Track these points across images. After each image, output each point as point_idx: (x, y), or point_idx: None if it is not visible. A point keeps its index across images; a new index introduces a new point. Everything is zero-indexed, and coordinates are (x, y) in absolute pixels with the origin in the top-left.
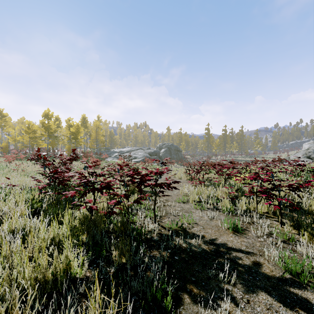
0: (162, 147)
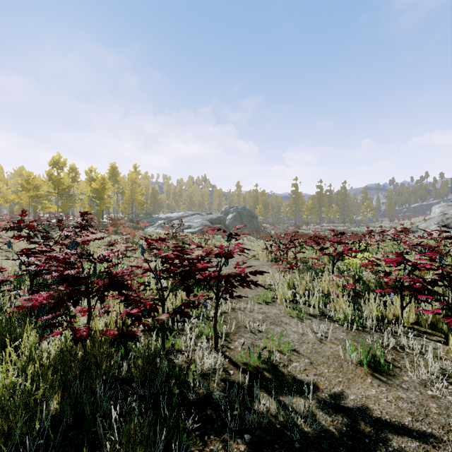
0: (229, 211)
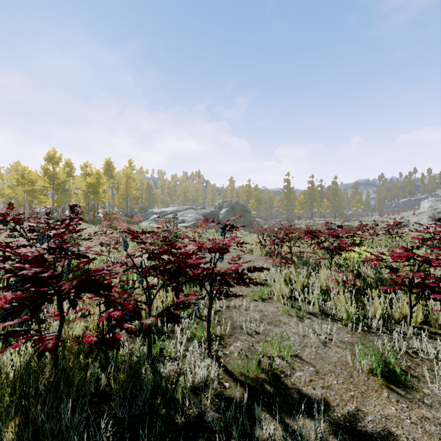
0: (222, 206)
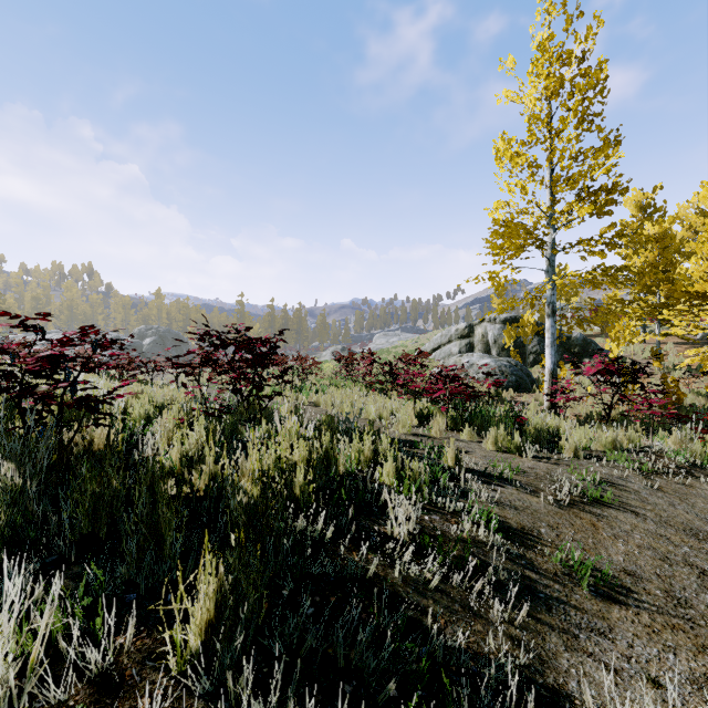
0: (145, 334)
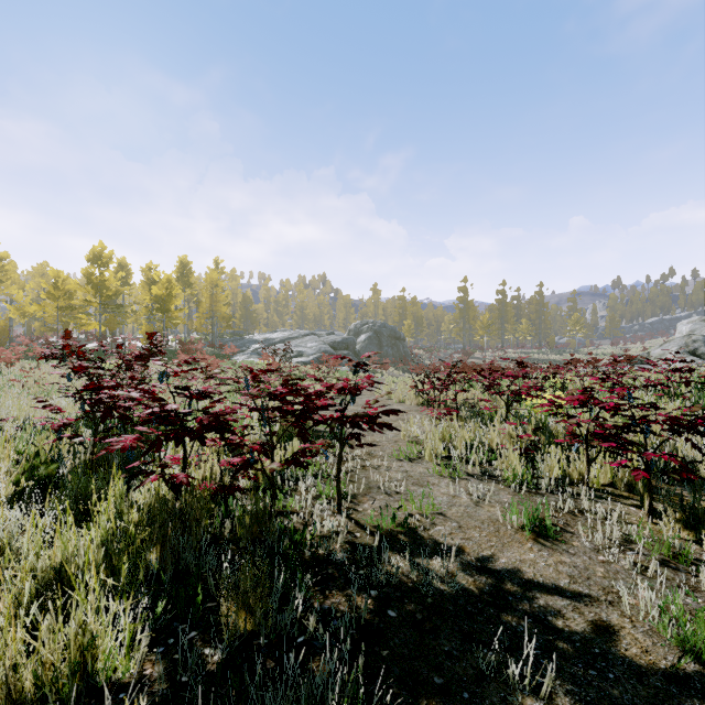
0: (360, 330)
